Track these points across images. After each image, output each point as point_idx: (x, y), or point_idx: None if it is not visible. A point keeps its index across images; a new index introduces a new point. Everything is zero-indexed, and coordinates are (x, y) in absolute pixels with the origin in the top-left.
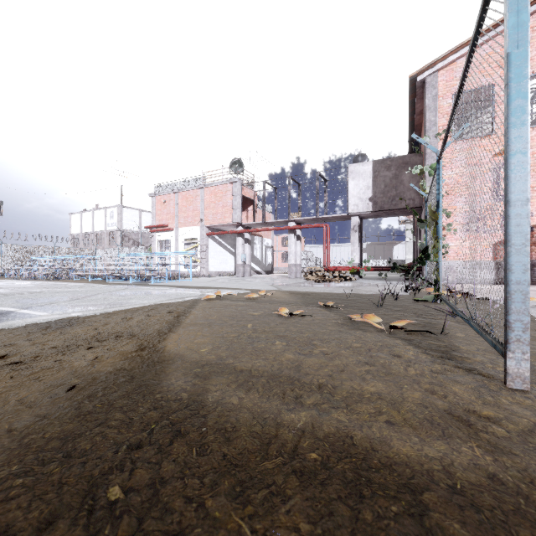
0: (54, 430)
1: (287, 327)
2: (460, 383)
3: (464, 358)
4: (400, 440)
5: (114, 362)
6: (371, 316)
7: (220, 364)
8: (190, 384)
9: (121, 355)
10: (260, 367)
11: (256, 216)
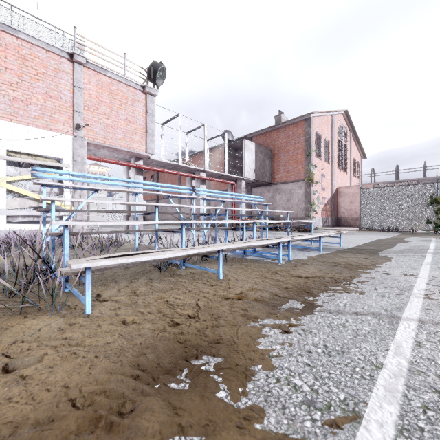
0: None
1: None
2: None
3: None
4: None
5: None
6: None
7: None
8: None
9: None
10: None
11: None
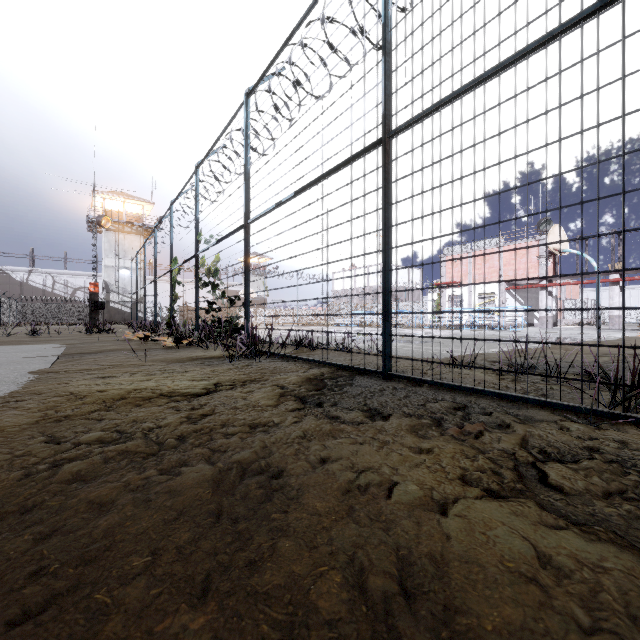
0: None
1: None
2: None
3: None
4: None
5: None
6: None
7: None
8: None
9: None
10: None
11: (557, 268)
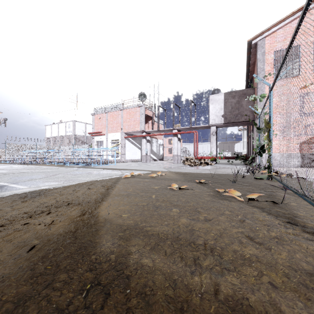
0: (10, 292)
1: (178, 197)
2: (311, 245)
3: (305, 223)
4: (288, 307)
5: (64, 225)
6: (233, 191)
7: (137, 228)
8: (116, 245)
9: (69, 219)
10: (165, 230)
11: (154, 126)
